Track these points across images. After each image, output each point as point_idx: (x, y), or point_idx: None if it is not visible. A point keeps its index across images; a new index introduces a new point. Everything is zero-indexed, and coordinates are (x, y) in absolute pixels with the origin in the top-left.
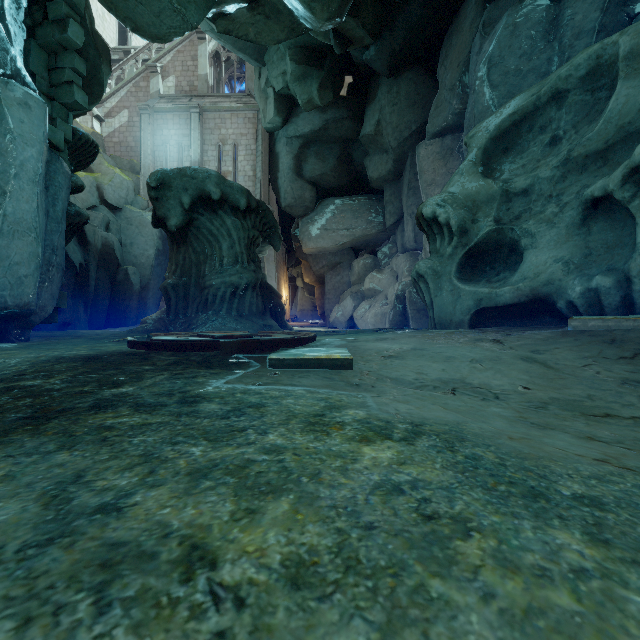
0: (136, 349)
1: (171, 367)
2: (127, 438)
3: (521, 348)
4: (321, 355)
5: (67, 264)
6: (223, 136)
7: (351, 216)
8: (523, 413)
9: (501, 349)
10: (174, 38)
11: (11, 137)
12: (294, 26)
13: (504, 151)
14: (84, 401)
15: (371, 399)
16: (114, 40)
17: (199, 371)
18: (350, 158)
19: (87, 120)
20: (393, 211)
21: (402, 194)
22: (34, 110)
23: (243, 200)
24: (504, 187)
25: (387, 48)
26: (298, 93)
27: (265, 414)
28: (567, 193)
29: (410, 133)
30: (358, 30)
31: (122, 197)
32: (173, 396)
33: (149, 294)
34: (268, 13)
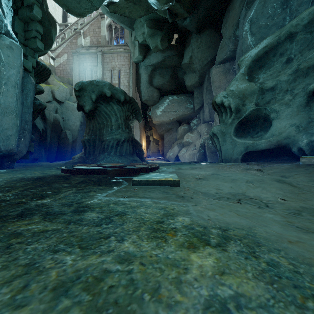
0: (64, 173)
1: (78, 185)
2: (24, 245)
3: (274, 174)
4: (161, 178)
5: (35, 129)
6: (113, 66)
7: (177, 105)
8: (288, 218)
9: (263, 175)
10: (87, 14)
11: (3, 64)
12: (148, 8)
13: (260, 67)
14: (16, 210)
15: (192, 207)
16: (60, 20)
17: (93, 187)
18: (176, 76)
19: (47, 59)
20: (198, 102)
21: (203, 93)
22: (15, 50)
23: (122, 96)
24: (260, 86)
25: (195, 18)
26: (150, 43)
27: (125, 221)
28: (297, 88)
29: (207, 62)
30: (181, 9)
31: (64, 96)
32: (71, 206)
33: (77, 144)
34: (135, 1)
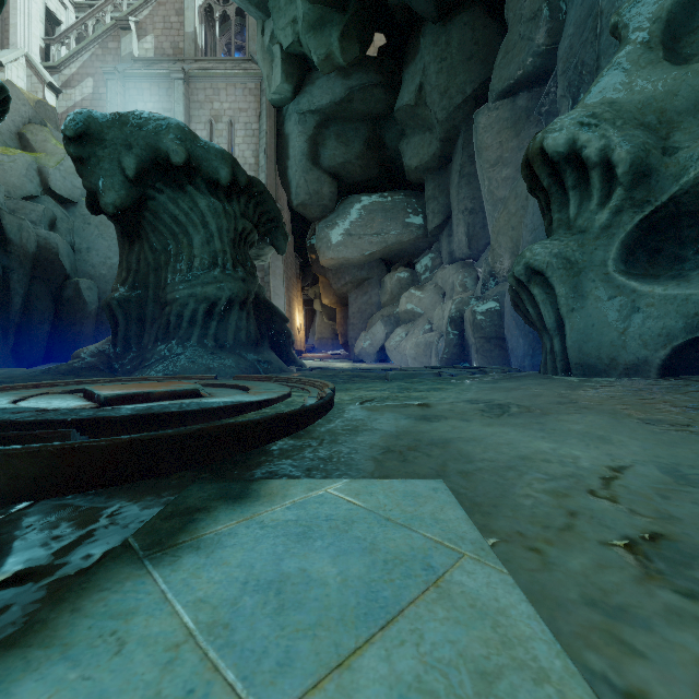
0: None
1: None
2: None
3: None
4: None
5: None
6: (216, 112)
7: (382, 217)
8: None
9: None
10: None
11: None
12: None
13: None
14: None
15: None
16: None
17: None
18: (381, 142)
19: (37, 89)
20: (437, 209)
21: (450, 186)
22: None
23: (225, 170)
24: None
25: None
26: (313, 47)
27: None
28: None
29: (464, 98)
30: None
31: (77, 187)
32: None
33: None
34: None
